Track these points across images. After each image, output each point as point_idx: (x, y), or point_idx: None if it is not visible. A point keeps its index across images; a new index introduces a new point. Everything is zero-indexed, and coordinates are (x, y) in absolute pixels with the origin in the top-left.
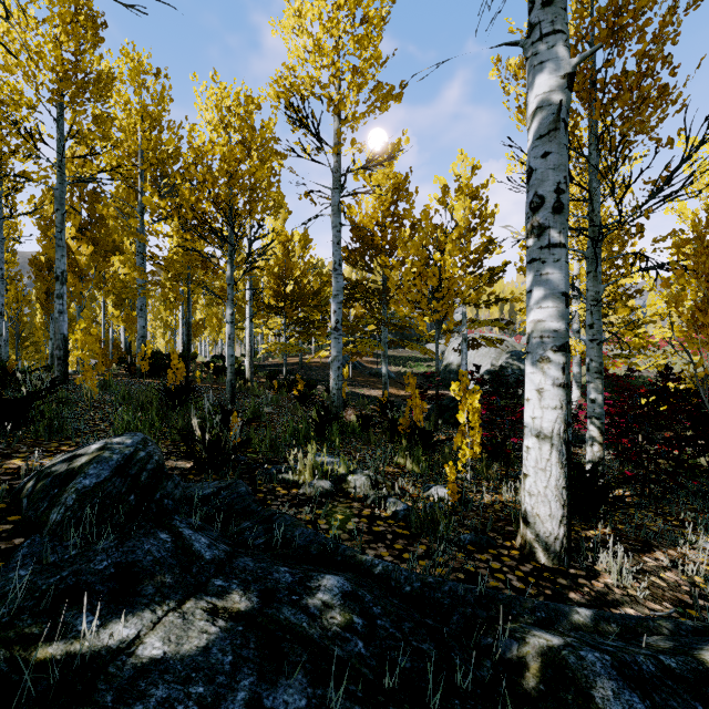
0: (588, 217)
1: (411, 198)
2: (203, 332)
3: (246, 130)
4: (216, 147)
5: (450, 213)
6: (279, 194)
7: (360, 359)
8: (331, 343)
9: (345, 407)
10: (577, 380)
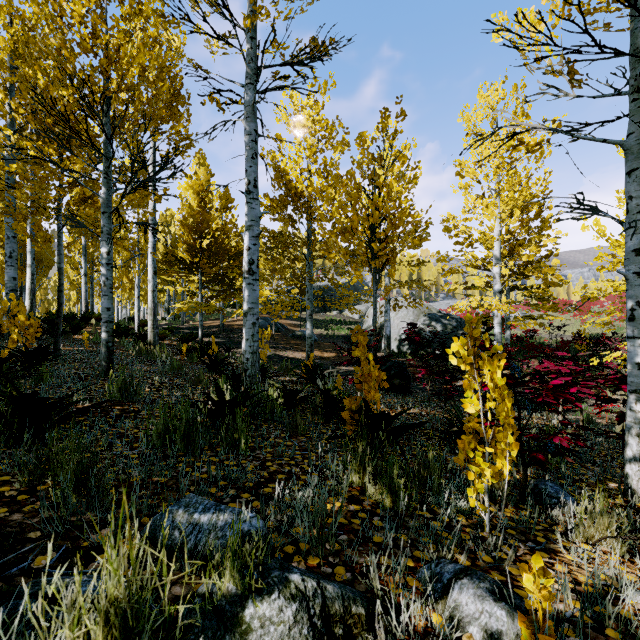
0: (630, 87)
1: (338, 147)
2: (119, 295)
3: (128, 5)
4: (73, 6)
5: (390, 142)
6: (201, 155)
7: (283, 322)
8: (244, 291)
9: (264, 373)
10: (498, 340)
